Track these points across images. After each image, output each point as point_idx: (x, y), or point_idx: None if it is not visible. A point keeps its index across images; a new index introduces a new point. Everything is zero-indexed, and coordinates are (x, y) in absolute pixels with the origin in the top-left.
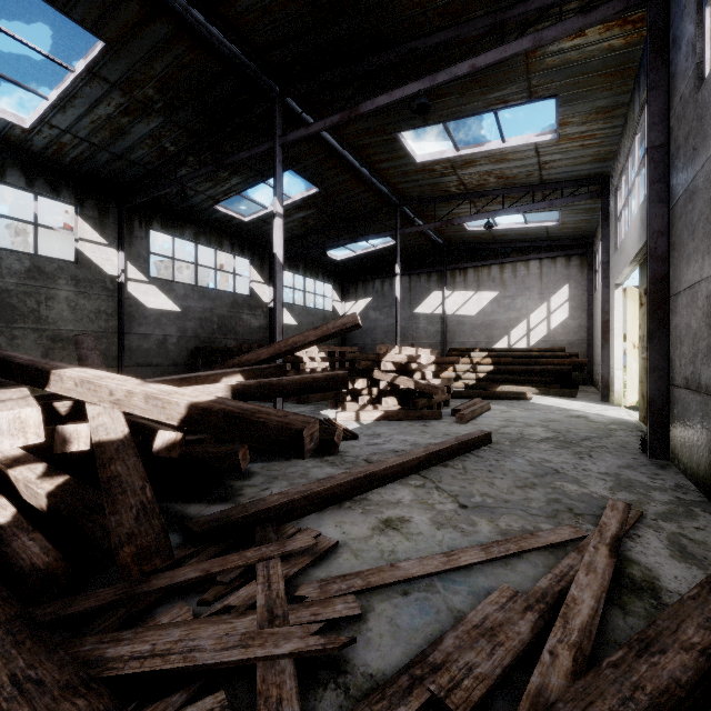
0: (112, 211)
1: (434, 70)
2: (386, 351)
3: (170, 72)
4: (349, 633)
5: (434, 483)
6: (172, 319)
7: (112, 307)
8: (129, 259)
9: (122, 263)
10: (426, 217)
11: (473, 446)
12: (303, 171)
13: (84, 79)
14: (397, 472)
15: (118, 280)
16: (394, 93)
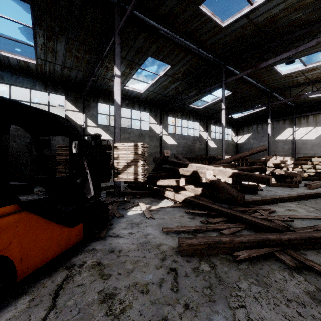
0: (158, 112)
1: (296, 42)
2: (269, 158)
3: (187, 68)
4: (289, 222)
5: (303, 204)
6: (174, 147)
7: (158, 144)
8: (162, 128)
9: (161, 129)
10: (284, 94)
11: (319, 196)
12: (227, 87)
13: (162, 76)
14: (287, 199)
15: (160, 135)
16: (277, 58)
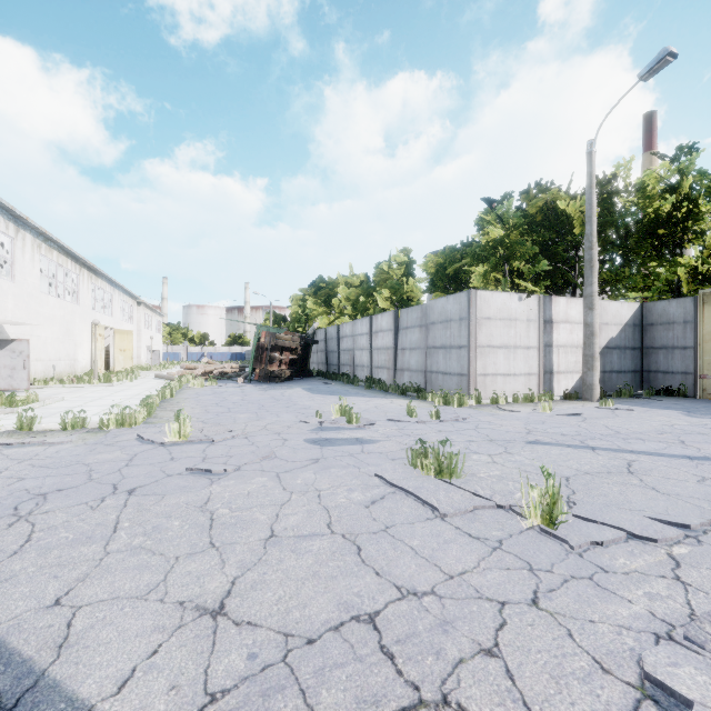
0: None
1: None
2: None
3: None
4: None
5: None
6: None
7: None
8: None
9: None
10: None
11: None
12: None
13: None
14: None
15: None
16: None
